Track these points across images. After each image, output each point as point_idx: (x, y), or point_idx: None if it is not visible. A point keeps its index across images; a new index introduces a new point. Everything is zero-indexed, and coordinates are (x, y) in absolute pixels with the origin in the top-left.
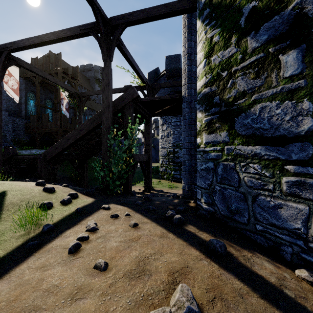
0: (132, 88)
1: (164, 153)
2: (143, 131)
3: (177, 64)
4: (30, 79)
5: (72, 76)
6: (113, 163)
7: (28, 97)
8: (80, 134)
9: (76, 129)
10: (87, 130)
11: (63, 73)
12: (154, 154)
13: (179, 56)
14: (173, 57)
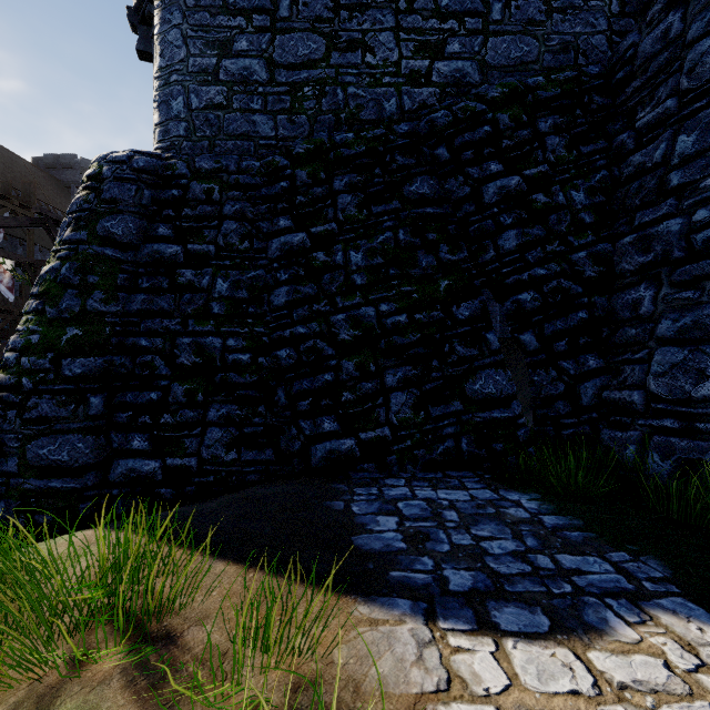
0: None
1: None
2: None
3: None
4: None
5: (21, 202)
6: None
7: None
8: None
9: None
10: None
11: (1, 196)
12: None
13: None
14: None
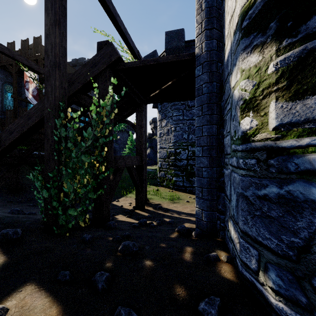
0: (110, 44)
1: (163, 155)
2: (133, 123)
3: (180, 41)
4: (7, 68)
5: None
6: (65, 174)
7: (5, 89)
8: (28, 124)
9: (22, 116)
10: (39, 117)
11: None
12: (153, 155)
13: (183, 32)
14: (174, 33)
